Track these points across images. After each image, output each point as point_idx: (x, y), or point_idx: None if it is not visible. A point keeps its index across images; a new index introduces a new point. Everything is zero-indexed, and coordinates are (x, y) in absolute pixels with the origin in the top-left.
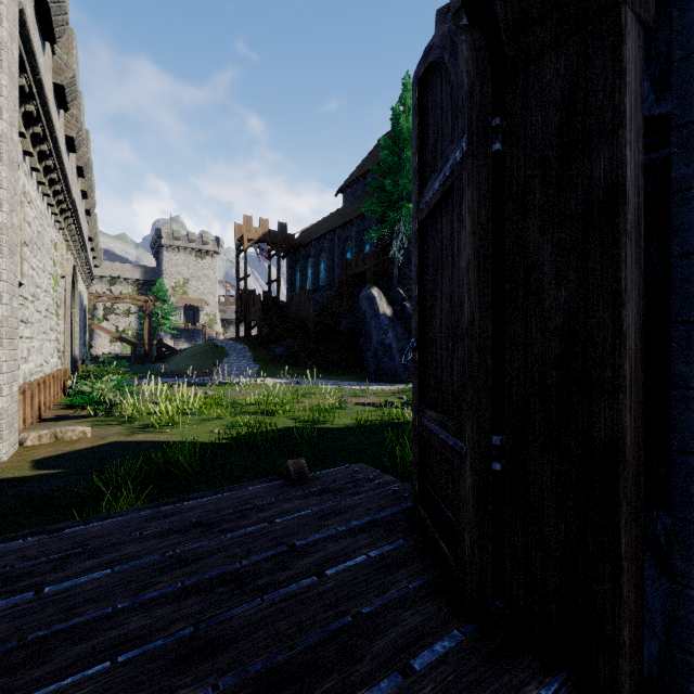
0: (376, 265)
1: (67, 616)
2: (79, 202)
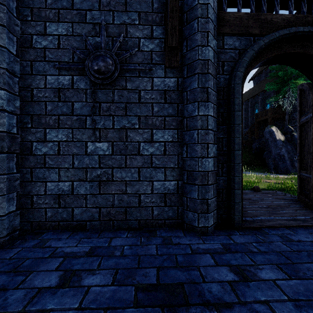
0: (274, 114)
1: None
2: None
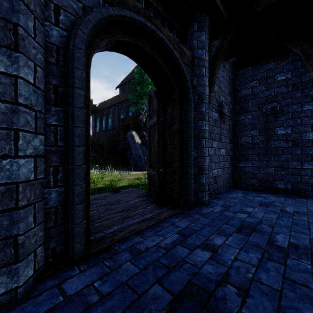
0: (134, 121)
1: None
2: None
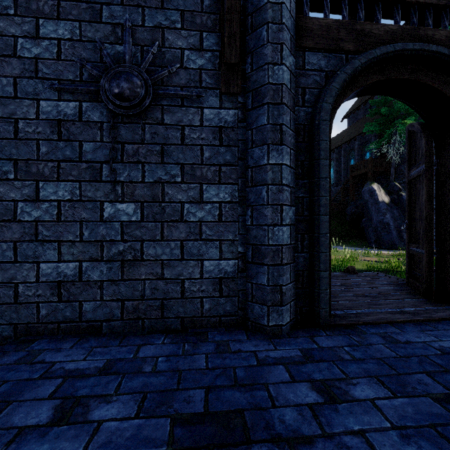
0: (375, 167)
1: None
2: None
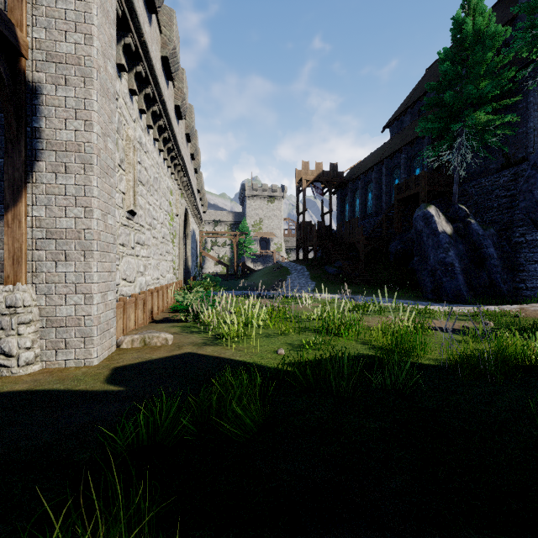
0: (430, 185)
1: None
2: (189, 161)
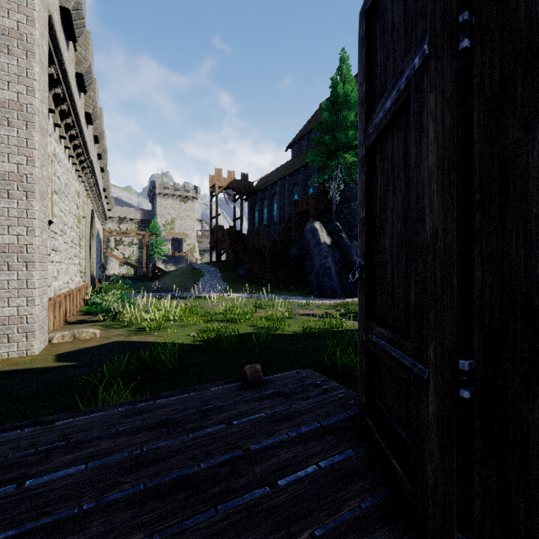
0: (318, 204)
1: (38, 515)
2: (96, 162)
